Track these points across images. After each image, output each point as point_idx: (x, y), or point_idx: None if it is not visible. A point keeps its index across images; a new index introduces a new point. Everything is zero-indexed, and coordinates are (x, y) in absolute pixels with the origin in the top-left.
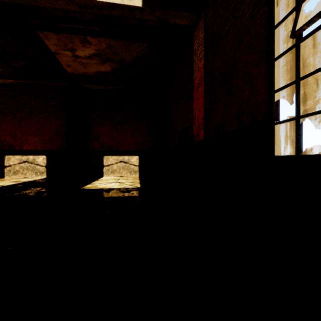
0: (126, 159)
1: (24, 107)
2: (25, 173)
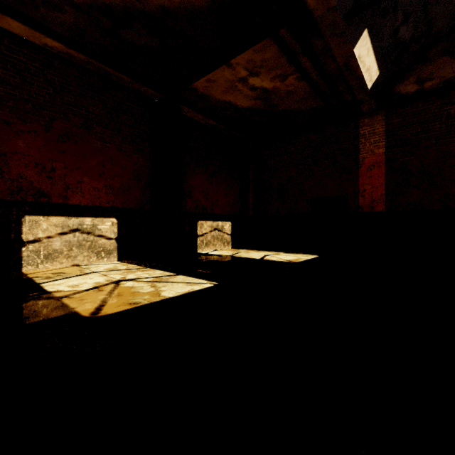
0: (220, 226)
1: (73, 110)
2: (74, 255)
